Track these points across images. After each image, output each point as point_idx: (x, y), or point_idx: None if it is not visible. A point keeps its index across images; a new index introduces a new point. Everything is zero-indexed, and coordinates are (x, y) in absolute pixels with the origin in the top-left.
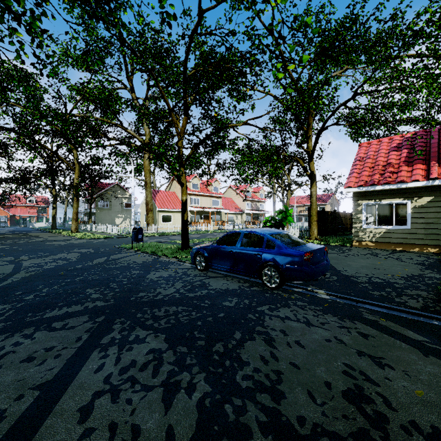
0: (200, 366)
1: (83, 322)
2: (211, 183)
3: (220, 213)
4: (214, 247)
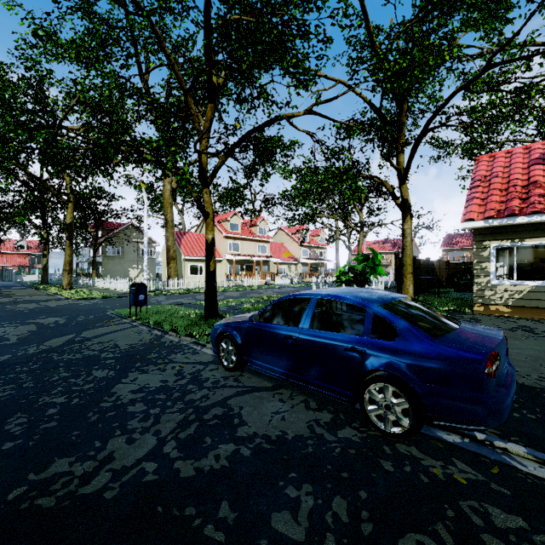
0: None
1: None
2: (255, 223)
3: (268, 263)
4: (254, 326)
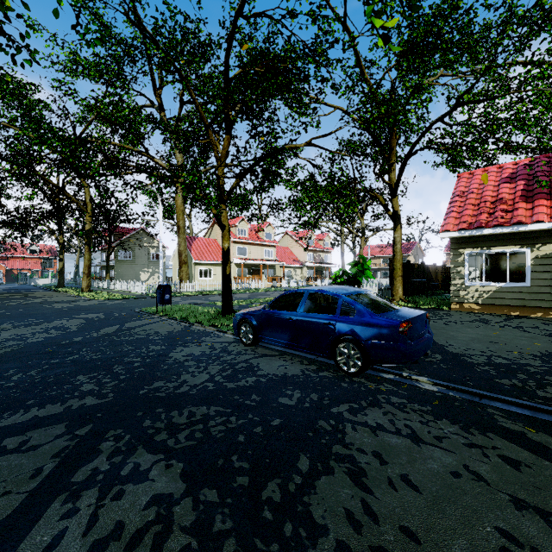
0: (239, 537)
1: (55, 436)
2: (262, 228)
3: (274, 267)
4: (266, 313)
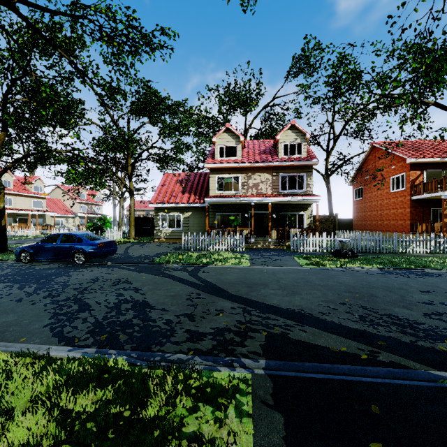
0: (34, 284)
1: None
2: (31, 182)
3: (45, 216)
4: (39, 245)
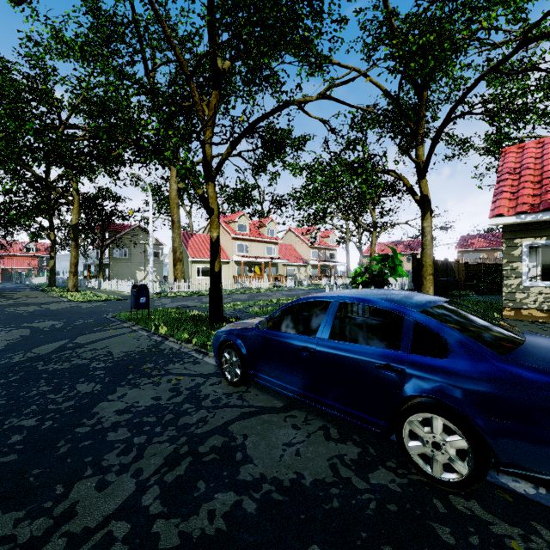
0: None
1: None
2: (264, 224)
3: (277, 265)
4: (262, 335)
